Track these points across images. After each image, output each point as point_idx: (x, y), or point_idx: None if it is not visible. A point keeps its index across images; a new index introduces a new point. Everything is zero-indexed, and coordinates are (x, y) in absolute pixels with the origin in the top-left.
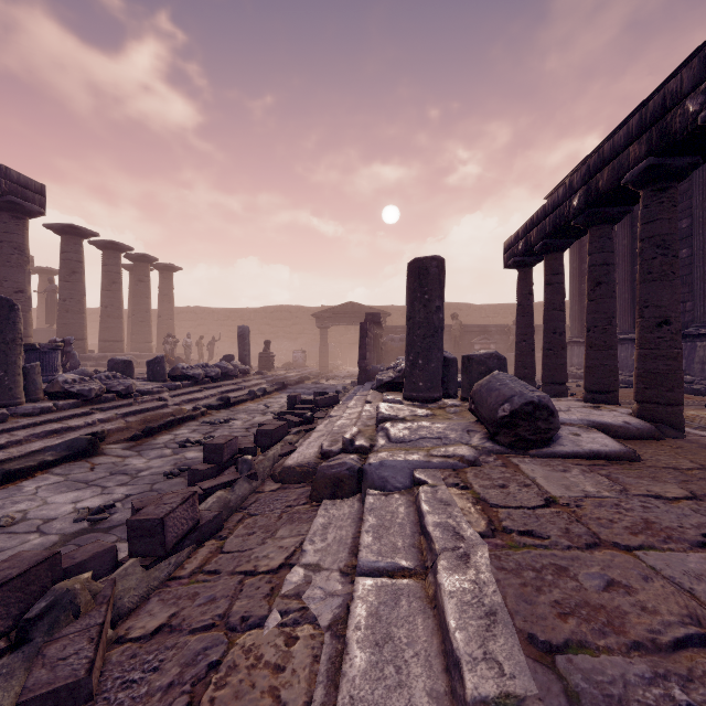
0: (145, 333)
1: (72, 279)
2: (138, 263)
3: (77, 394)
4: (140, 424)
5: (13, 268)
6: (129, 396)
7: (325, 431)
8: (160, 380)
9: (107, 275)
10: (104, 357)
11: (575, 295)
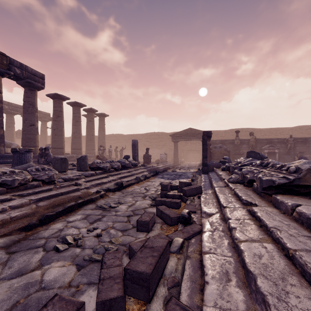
0: (91, 145)
1: (57, 120)
2: (89, 112)
3: (3, 183)
4: (48, 207)
5: (29, 114)
6: (53, 183)
7: (223, 259)
8: (84, 170)
9: (74, 118)
10: (72, 157)
11: None
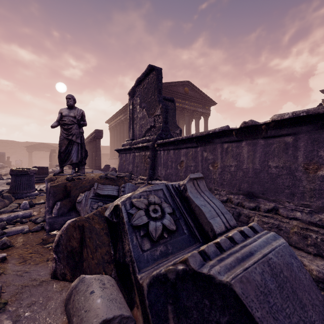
0: None
1: None
2: None
3: None
4: None
5: None
6: None
7: None
8: None
9: None
10: None
11: (111, 147)
